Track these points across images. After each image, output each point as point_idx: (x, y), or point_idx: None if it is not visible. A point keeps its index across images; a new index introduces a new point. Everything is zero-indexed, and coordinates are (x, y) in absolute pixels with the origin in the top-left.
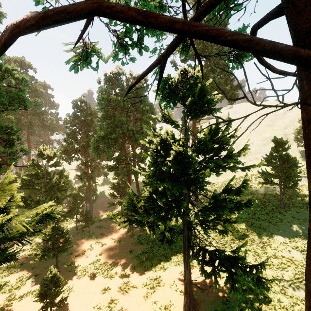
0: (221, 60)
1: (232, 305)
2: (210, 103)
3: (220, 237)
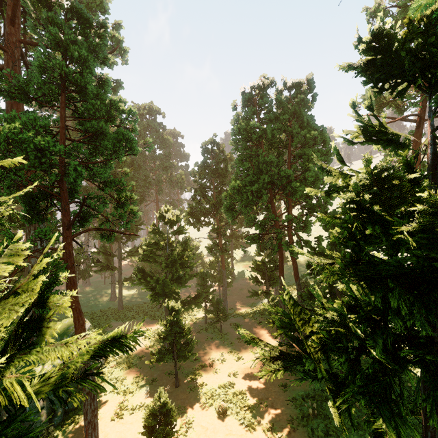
0: None
1: None
2: None
3: None
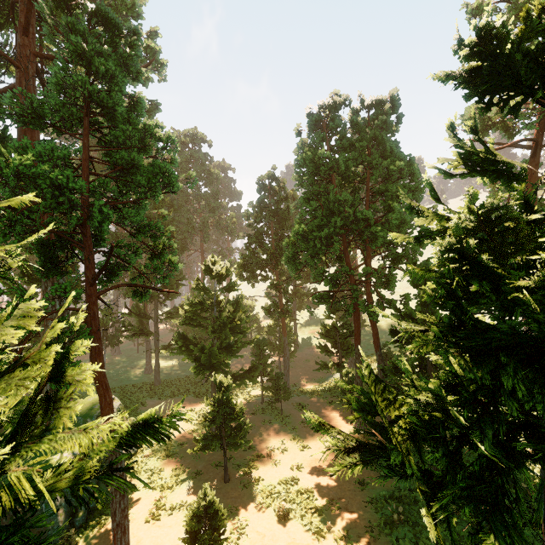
0: None
1: None
2: None
3: None
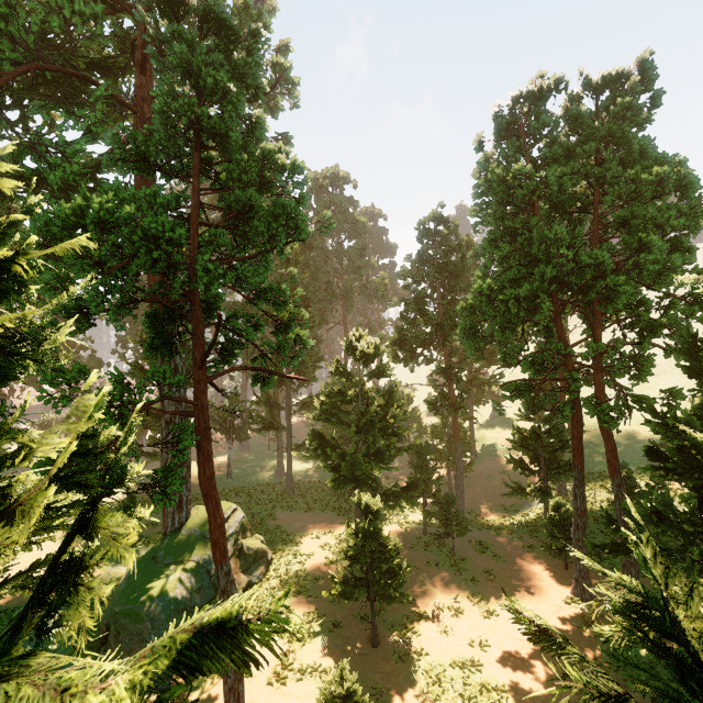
0: None
1: None
2: None
3: None
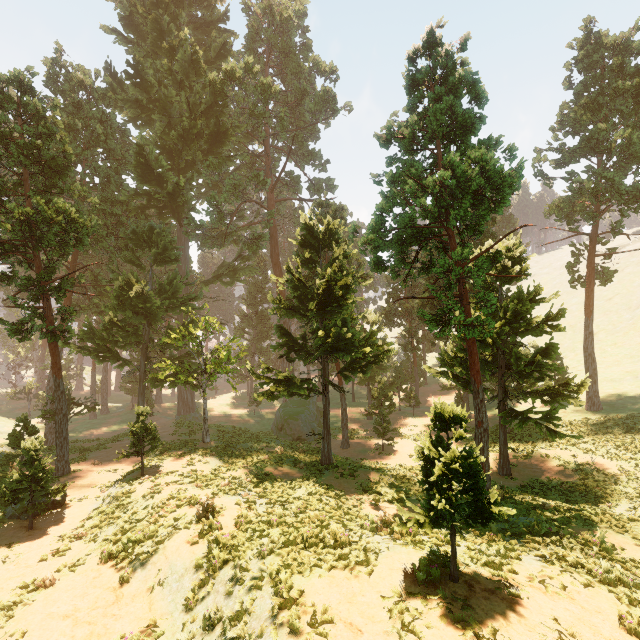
0: (634, 152)
1: (555, 481)
2: (512, 274)
3: (598, 442)
